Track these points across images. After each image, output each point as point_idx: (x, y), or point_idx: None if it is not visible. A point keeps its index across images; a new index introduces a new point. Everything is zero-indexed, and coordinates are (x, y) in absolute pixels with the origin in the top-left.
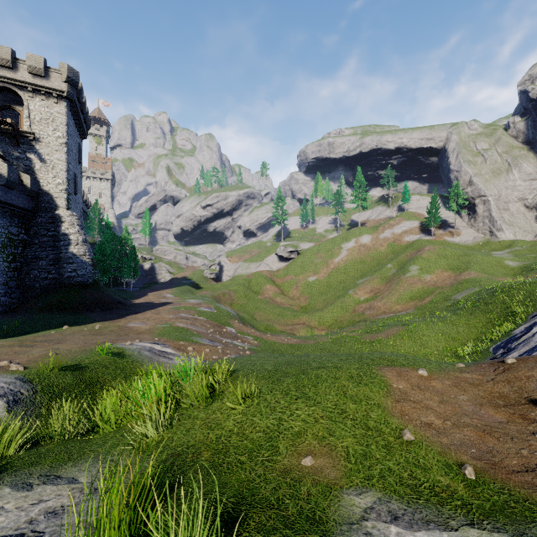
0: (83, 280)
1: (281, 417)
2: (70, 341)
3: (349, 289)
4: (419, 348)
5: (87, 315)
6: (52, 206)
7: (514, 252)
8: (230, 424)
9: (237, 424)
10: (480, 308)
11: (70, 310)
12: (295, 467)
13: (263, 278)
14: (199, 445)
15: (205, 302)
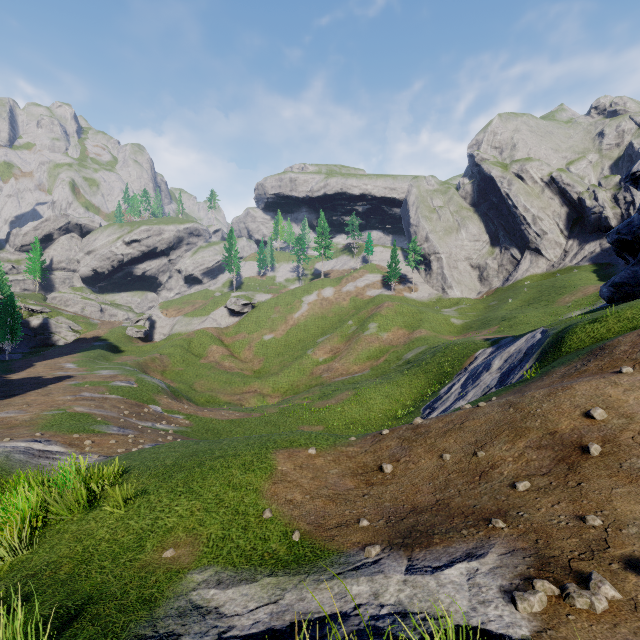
0: None
1: (158, 516)
2: None
3: (308, 348)
4: (365, 413)
5: None
6: None
7: (460, 309)
8: (103, 532)
9: (111, 531)
10: (422, 368)
11: None
12: (155, 561)
13: (209, 337)
14: (61, 560)
15: (122, 373)
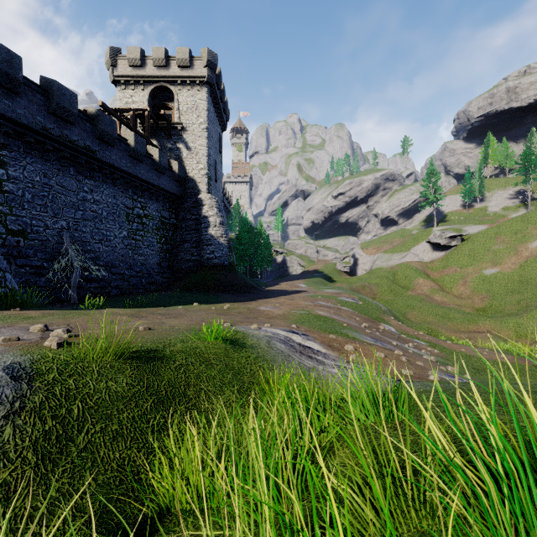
0: (219, 262)
1: None
2: (188, 317)
3: None
4: None
5: (220, 296)
6: (196, 192)
7: None
8: None
9: None
10: None
11: (207, 291)
12: None
13: (413, 270)
14: None
15: (344, 292)
